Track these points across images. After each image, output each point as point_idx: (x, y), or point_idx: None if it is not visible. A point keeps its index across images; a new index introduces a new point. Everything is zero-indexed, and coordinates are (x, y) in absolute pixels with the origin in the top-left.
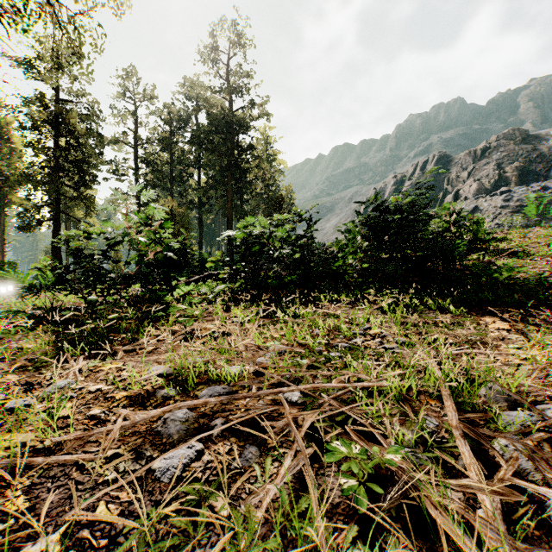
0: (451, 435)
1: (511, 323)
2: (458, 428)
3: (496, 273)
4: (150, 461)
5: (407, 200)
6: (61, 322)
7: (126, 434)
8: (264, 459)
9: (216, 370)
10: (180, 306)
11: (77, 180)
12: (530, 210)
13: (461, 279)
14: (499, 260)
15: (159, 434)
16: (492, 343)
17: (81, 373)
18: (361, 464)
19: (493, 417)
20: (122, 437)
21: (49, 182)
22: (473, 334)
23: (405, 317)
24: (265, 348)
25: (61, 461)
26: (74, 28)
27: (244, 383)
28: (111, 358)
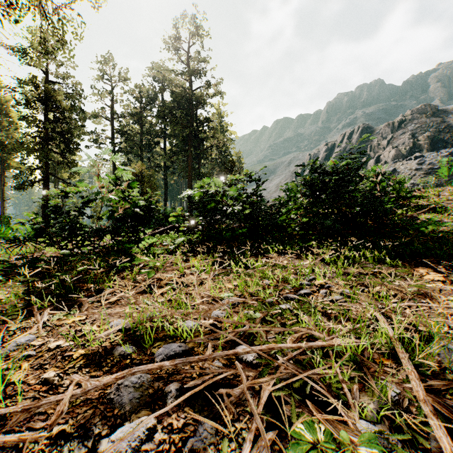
0: (419, 410)
1: (444, 275)
2: (426, 402)
3: (422, 227)
4: (97, 440)
5: (344, 163)
6: (39, 271)
7: (77, 403)
8: (220, 437)
9: (173, 324)
10: (143, 258)
11: (63, 148)
12: (443, 171)
13: (390, 231)
14: (420, 214)
15: (112, 402)
16: (431, 295)
17: (45, 326)
18: (328, 452)
19: (452, 381)
20: (72, 407)
21: (39, 149)
22: (411, 286)
23: (346, 268)
24: (220, 300)
25: (0, 444)
26: (58, 19)
27: (200, 340)
28: (76, 310)
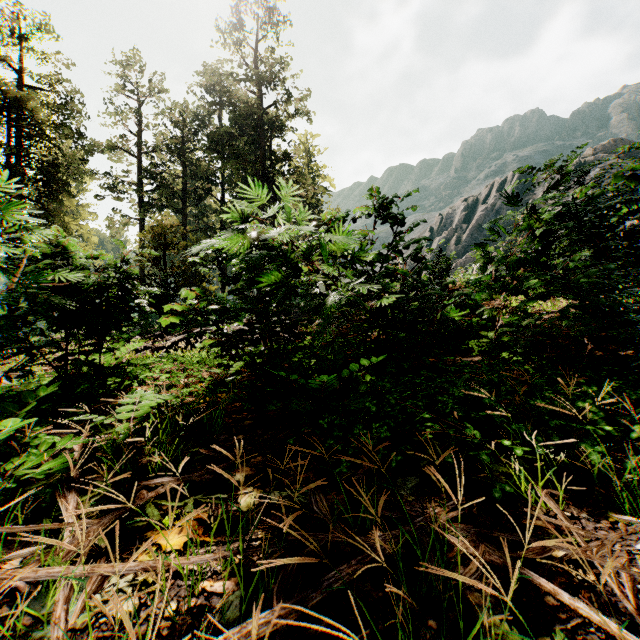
0: None
1: None
2: None
3: None
4: None
5: None
6: None
7: None
8: None
9: None
10: None
11: (43, 192)
12: None
13: None
14: None
15: None
16: None
17: None
18: None
19: None
20: None
21: None
22: None
23: None
24: None
25: None
26: None
27: None
28: None
